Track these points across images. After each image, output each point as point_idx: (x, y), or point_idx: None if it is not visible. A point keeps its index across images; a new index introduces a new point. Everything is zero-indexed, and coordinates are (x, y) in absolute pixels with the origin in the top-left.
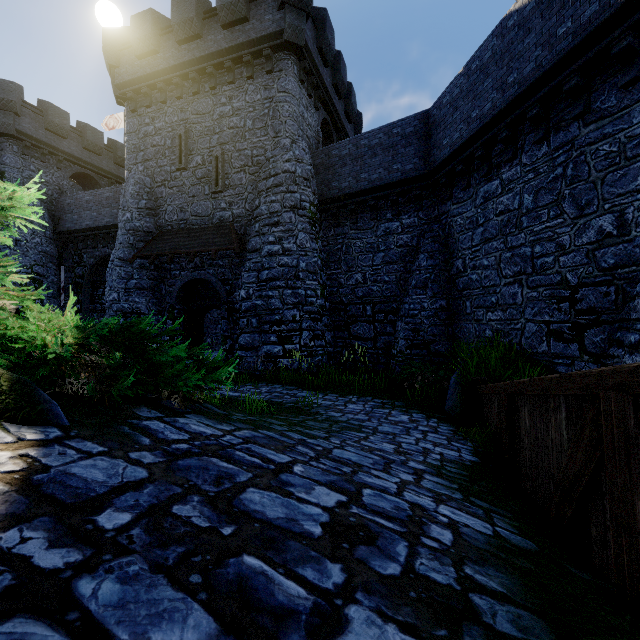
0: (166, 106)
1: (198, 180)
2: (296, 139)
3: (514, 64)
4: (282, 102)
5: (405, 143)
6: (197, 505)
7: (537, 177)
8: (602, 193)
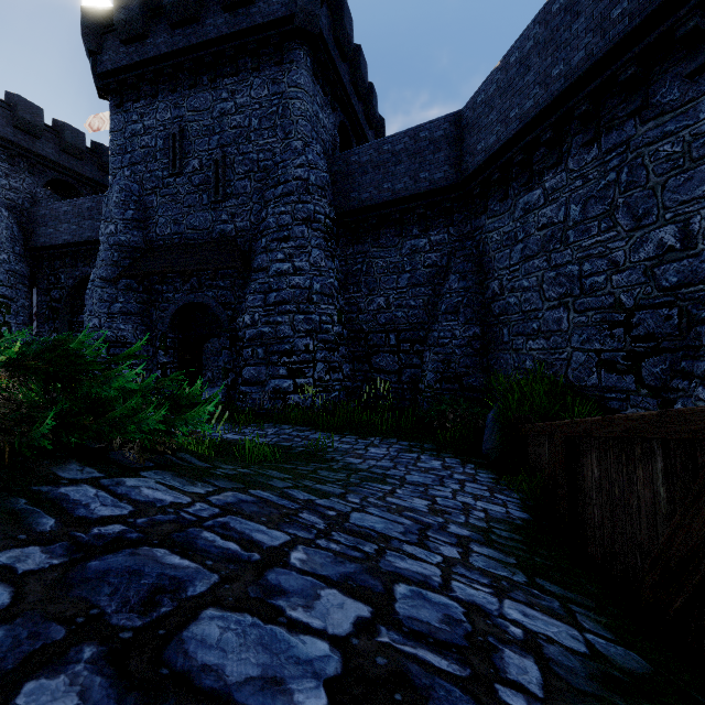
0: (157, 101)
1: (195, 188)
2: (309, 142)
3: (560, 54)
4: (293, 98)
5: (434, 148)
6: (83, 672)
7: (586, 184)
8: (663, 201)
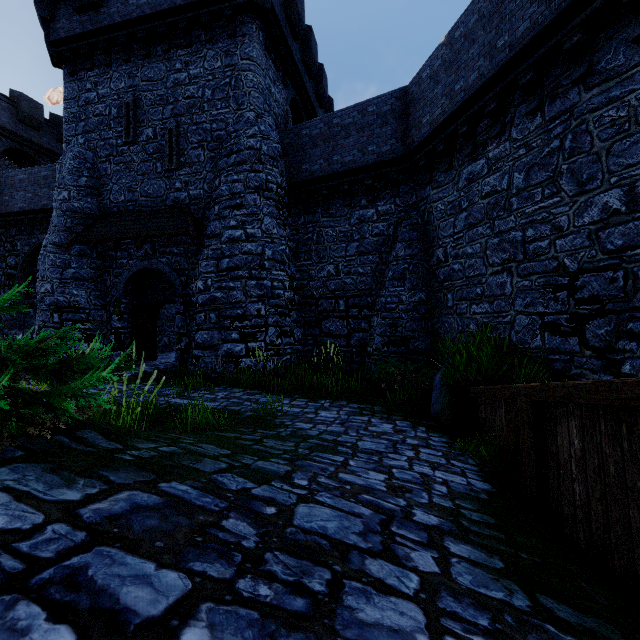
0: (111, 70)
1: (149, 156)
2: (262, 113)
3: (505, 25)
4: (246, 71)
5: (381, 122)
6: None
7: (529, 152)
8: (608, 165)
